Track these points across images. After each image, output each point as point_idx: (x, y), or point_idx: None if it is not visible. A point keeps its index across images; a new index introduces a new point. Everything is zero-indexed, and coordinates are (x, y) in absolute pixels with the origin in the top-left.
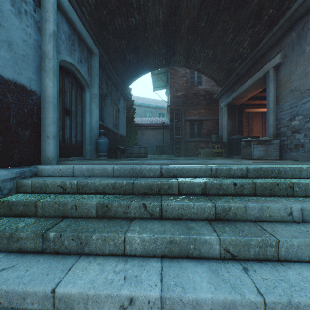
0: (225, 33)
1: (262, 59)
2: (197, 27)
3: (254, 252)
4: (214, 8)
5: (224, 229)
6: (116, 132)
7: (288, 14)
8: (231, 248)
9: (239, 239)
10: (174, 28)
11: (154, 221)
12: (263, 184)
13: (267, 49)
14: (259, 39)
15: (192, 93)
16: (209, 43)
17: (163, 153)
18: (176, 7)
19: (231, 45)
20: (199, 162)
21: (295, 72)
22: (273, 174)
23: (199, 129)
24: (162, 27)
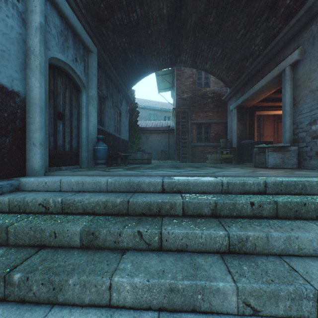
0: (236, 28)
1: (276, 57)
2: (205, 22)
3: (284, 306)
4: (224, 0)
5: (242, 270)
6: (118, 137)
7: (309, 4)
8: (253, 301)
9: (263, 288)
10: (180, 24)
11: (151, 253)
12: (287, 204)
13: (283, 45)
14: (273, 34)
15: (199, 95)
16: (217, 40)
17: (168, 159)
18: (182, 0)
19: (242, 42)
20: (208, 174)
21: (316, 70)
22: (296, 190)
23: (206, 133)
24: (166, 23)
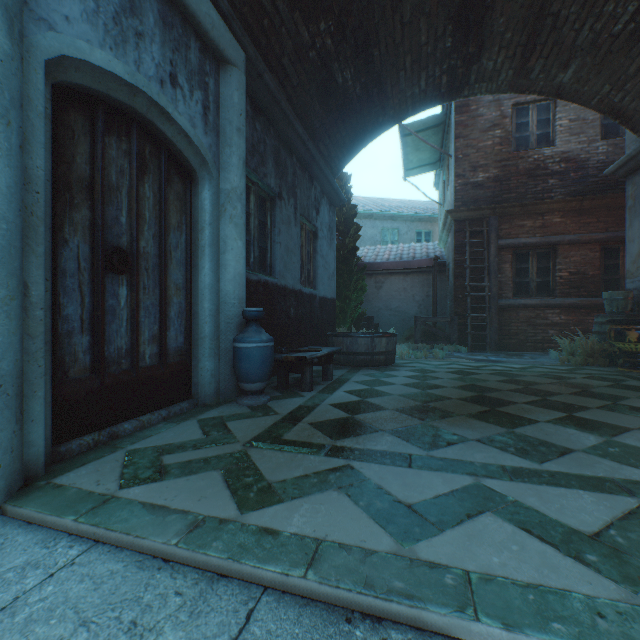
0: None
1: None
2: None
3: None
4: None
5: None
6: (310, 295)
7: None
8: None
9: None
10: None
11: None
12: None
13: None
14: None
15: (521, 171)
16: None
17: (433, 338)
18: None
19: None
20: None
21: None
22: None
23: (543, 272)
24: None
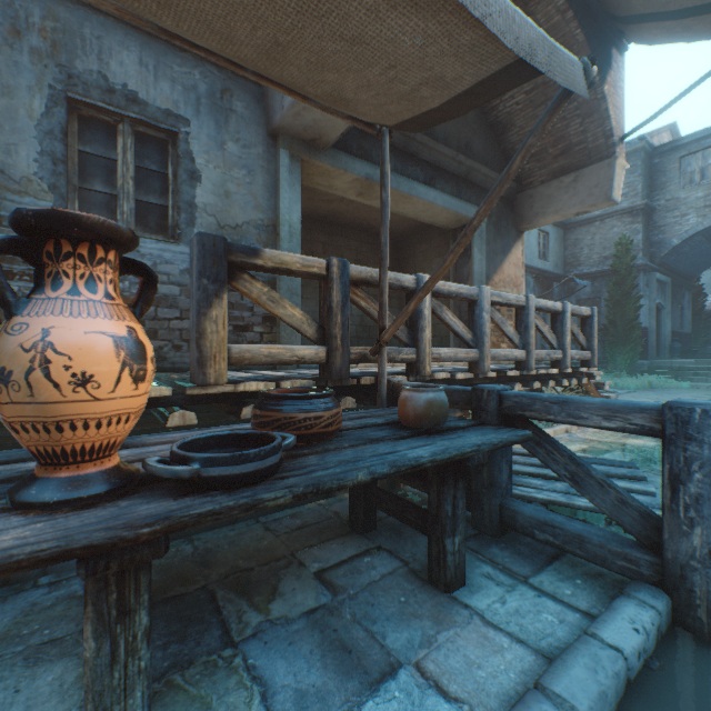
0: None
1: None
2: None
3: None
4: None
5: None
6: (680, 333)
7: None
8: None
9: None
10: None
11: None
12: None
13: None
14: None
15: None
16: None
17: None
18: None
19: None
20: None
21: None
22: None
23: None
24: None
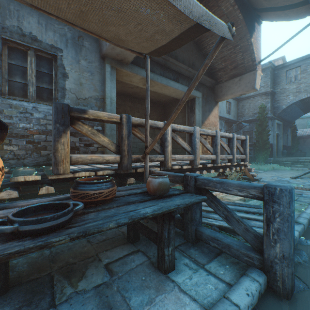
0: None
1: None
2: None
3: None
4: None
5: None
6: (286, 146)
7: None
8: None
9: None
10: None
11: (302, 165)
12: None
13: None
14: None
15: None
16: None
17: None
18: None
19: None
20: None
21: None
22: None
23: None
24: None
